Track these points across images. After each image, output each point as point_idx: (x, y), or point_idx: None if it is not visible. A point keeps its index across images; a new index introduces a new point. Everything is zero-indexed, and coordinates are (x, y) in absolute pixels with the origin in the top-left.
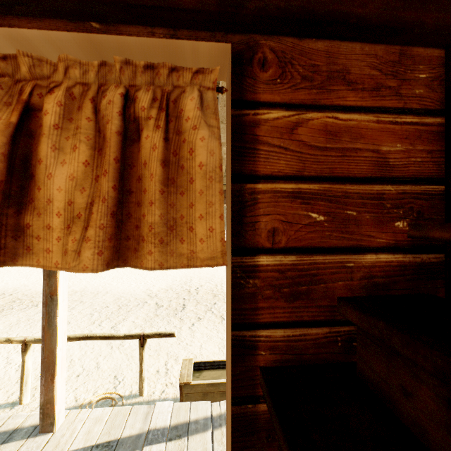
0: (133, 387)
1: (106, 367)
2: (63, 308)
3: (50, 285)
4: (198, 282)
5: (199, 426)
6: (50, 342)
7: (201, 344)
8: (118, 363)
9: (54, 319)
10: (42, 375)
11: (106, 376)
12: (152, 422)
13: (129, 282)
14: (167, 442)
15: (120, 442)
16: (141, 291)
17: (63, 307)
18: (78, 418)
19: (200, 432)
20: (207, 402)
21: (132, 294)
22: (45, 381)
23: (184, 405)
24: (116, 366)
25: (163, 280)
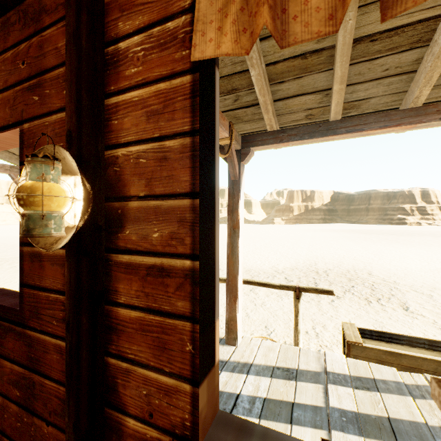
0: (286, 339)
1: (255, 318)
2: (241, 241)
3: (233, 219)
4: (324, 266)
5: (390, 387)
6: (233, 268)
7: (349, 319)
8: (265, 318)
9: (236, 249)
10: (227, 295)
11: (257, 324)
12: (328, 366)
13: (254, 259)
14: (353, 389)
15: (299, 372)
16: (268, 267)
17: (241, 241)
18: (252, 343)
19: (395, 393)
20: (391, 368)
21: (259, 269)
22: (229, 301)
23: (360, 362)
24: (264, 319)
25: (286, 261)
